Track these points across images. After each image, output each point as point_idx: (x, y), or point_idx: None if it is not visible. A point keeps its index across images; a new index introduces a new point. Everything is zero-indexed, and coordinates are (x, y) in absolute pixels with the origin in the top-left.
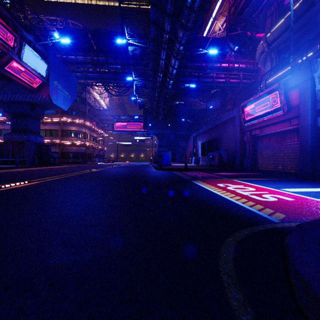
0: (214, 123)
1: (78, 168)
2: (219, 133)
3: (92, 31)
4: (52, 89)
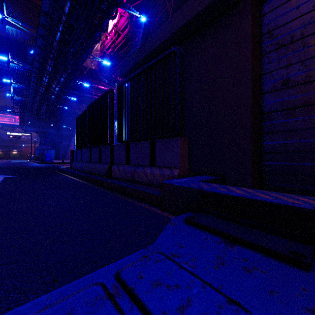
0: None
1: None
2: None
3: None
4: None
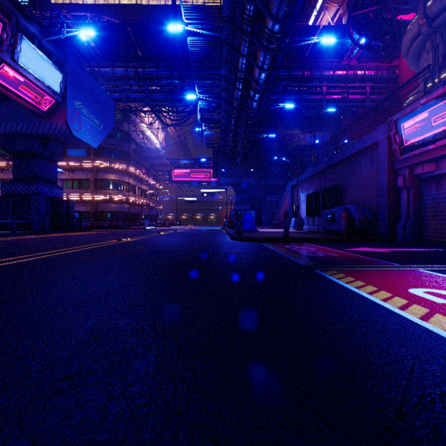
0: (332, 159)
1: (107, 235)
2: (341, 177)
3: (134, 25)
4: (71, 114)
